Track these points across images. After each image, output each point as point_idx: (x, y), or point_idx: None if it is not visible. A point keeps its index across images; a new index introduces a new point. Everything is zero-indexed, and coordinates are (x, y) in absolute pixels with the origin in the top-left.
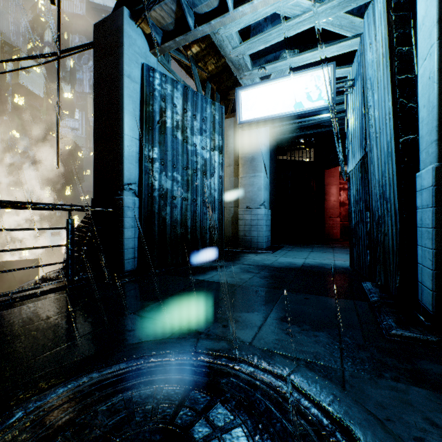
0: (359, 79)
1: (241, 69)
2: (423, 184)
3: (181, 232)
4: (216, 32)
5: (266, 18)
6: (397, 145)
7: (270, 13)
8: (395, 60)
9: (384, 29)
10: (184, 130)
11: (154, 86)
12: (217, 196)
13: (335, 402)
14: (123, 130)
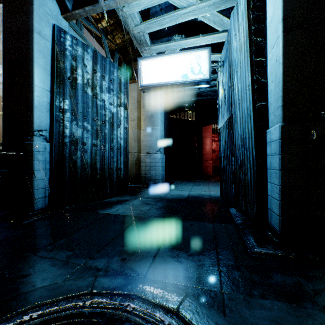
0: (227, 61)
1: (142, 44)
2: (272, 138)
3: (91, 173)
4: (121, 9)
5: (162, 8)
6: (254, 109)
7: (164, 1)
8: (253, 47)
9: (245, 23)
10: (93, 88)
11: (65, 46)
12: (122, 143)
13: None
14: (33, 81)
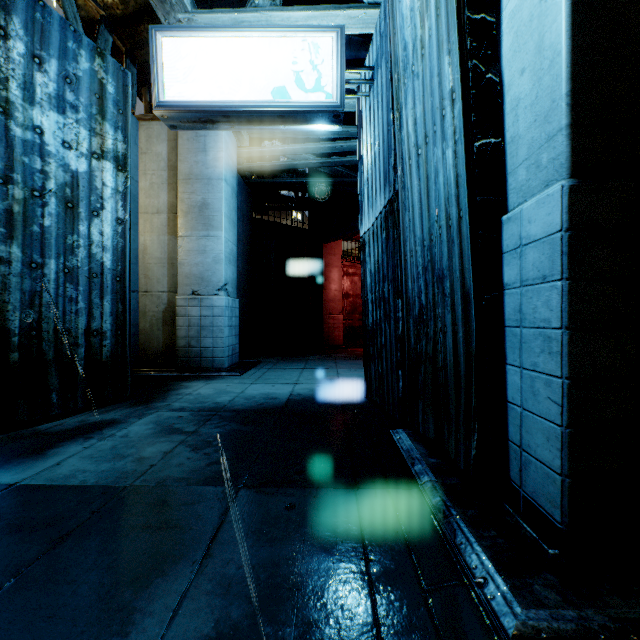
0: (383, 61)
1: (168, 0)
2: (529, 233)
3: None
4: None
5: None
6: (470, 154)
7: None
8: None
9: None
10: None
11: None
12: (110, 262)
13: None
14: None
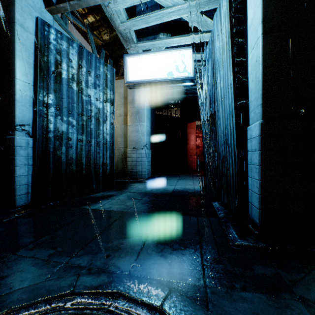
0: (210, 60)
1: (128, 41)
2: (252, 134)
3: (77, 168)
4: (107, 5)
5: (148, 7)
6: (236, 106)
7: None
8: (234, 47)
9: (227, 24)
10: (79, 83)
11: (49, 40)
12: (109, 139)
13: None
14: (15, 74)
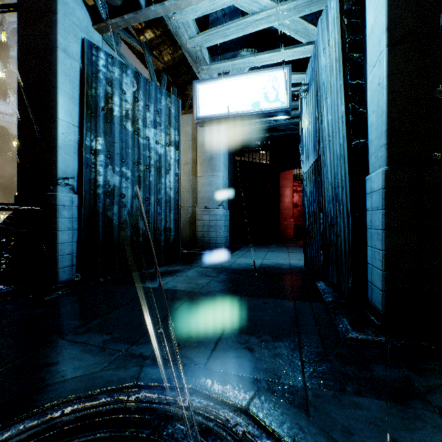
0: (313, 83)
1: (199, 62)
2: (373, 187)
3: (132, 234)
4: (171, 16)
5: (225, 14)
6: (349, 148)
7: (228, 5)
8: (347, 65)
9: (337, 34)
10: (134, 121)
11: (98, 67)
12: (173, 195)
13: (300, 435)
14: (57, 113)
